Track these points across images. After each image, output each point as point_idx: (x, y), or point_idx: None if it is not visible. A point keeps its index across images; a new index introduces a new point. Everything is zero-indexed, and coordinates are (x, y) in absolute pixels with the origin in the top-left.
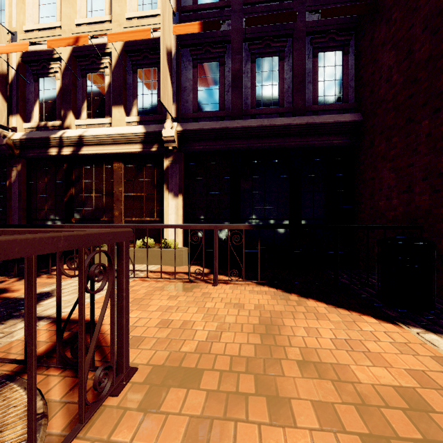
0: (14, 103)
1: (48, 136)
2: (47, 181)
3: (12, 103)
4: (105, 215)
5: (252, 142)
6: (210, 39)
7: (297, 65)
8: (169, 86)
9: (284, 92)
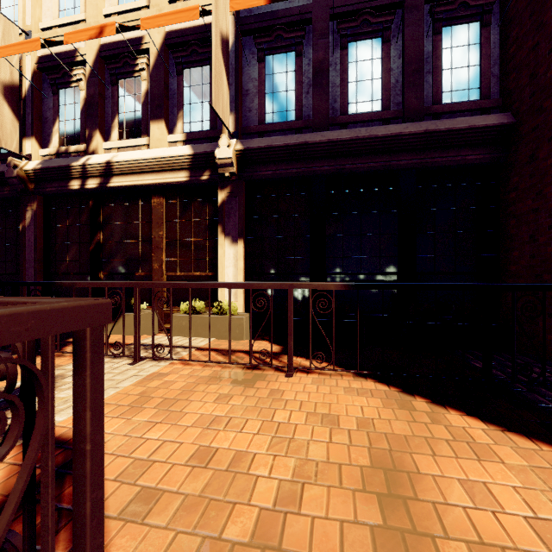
0: (29, 123)
1: (69, 164)
2: (69, 224)
3: (26, 123)
4: (141, 268)
5: (343, 163)
6: (282, 19)
7: (411, 47)
8: (224, 87)
9: (389, 89)
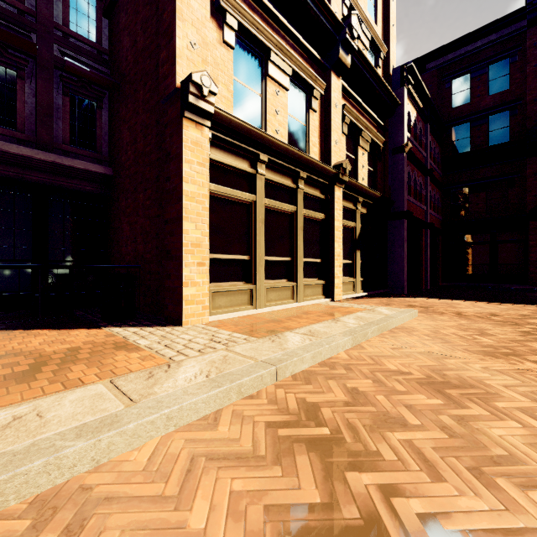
0: None
1: None
2: None
3: None
4: None
5: None
6: None
7: (43, 95)
8: None
9: (24, 116)
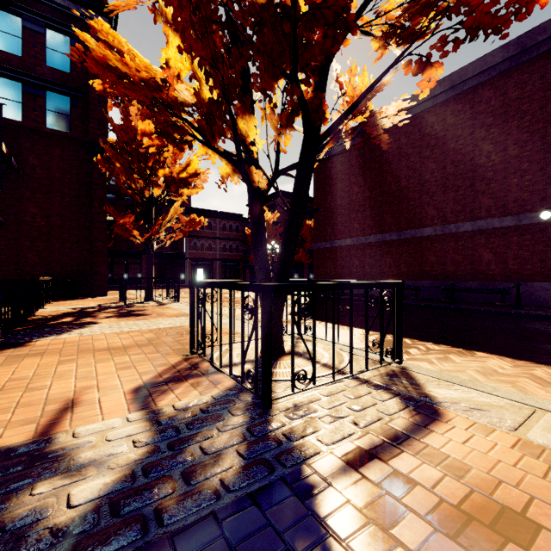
0: None
1: None
2: None
3: None
4: None
5: None
6: None
7: None
8: None
9: None
